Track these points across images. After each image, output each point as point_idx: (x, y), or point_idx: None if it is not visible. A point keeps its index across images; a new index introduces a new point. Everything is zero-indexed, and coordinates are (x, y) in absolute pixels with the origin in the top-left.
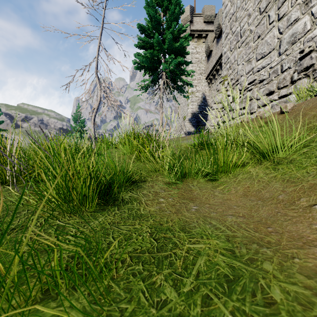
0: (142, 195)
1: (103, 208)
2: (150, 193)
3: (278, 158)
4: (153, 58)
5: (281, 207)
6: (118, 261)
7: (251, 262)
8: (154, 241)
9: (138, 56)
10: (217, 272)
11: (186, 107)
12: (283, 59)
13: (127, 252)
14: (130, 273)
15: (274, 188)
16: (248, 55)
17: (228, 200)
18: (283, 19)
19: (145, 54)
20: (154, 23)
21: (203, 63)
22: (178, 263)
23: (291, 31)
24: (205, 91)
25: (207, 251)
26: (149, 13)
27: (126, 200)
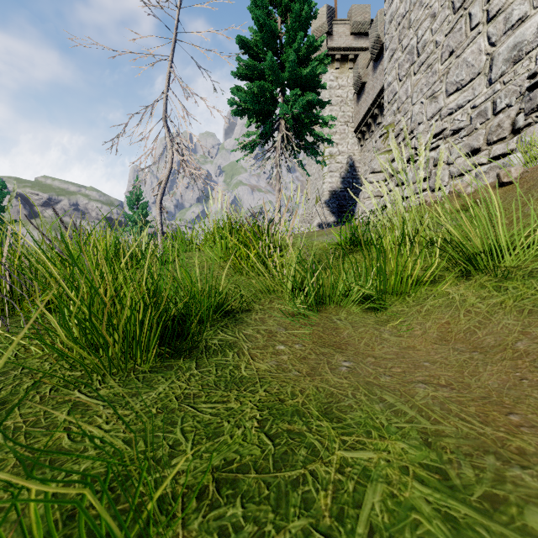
0: (245, 337)
1: (168, 363)
2: (259, 333)
3: (503, 268)
4: (264, 96)
5: (525, 368)
6: (189, 492)
7: (494, 506)
8: (267, 441)
9: (238, 91)
10: (415, 530)
11: (320, 180)
12: (496, 90)
13: (210, 468)
14: (213, 527)
15: (502, 326)
16: (431, 86)
17: (410, 350)
18: (496, 18)
19: (250, 88)
20: (265, 35)
21: (349, 104)
22: (321, 500)
23: (513, 40)
24: (354, 153)
25: (385, 469)
26: (257, 17)
27: (212, 347)
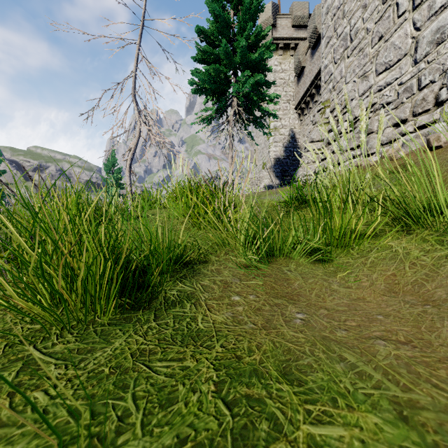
0: (202, 288)
1: (128, 315)
2: (215, 284)
3: (443, 223)
4: (219, 77)
5: None
6: None
7: None
8: (225, 409)
9: (197, 73)
10: None
11: (266, 149)
12: (421, 69)
13: None
14: None
15: None
16: (363, 67)
17: (360, 301)
18: (421, 6)
19: (207, 70)
20: (220, 25)
21: (291, 85)
22: None
23: (436, 25)
24: (294, 126)
25: None
26: (213, 9)
27: (171, 298)
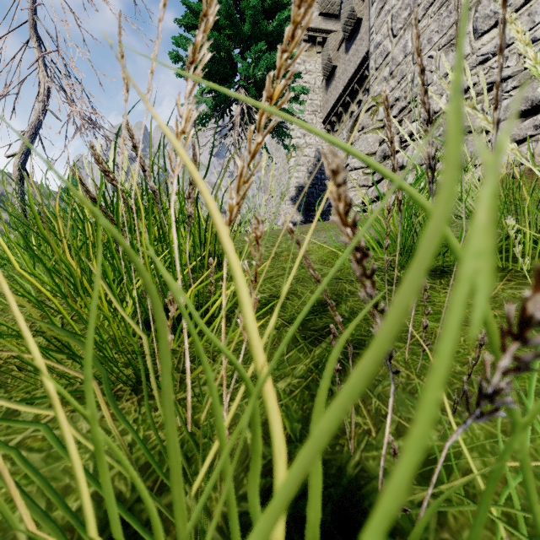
0: None
1: None
2: None
3: None
4: (219, 55)
5: None
6: None
7: None
8: None
9: (182, 41)
10: None
11: (286, 175)
12: None
13: None
14: None
15: None
16: (448, 30)
17: None
18: None
19: None
20: None
21: (318, 92)
22: None
23: None
24: (322, 146)
25: None
26: None
27: None
